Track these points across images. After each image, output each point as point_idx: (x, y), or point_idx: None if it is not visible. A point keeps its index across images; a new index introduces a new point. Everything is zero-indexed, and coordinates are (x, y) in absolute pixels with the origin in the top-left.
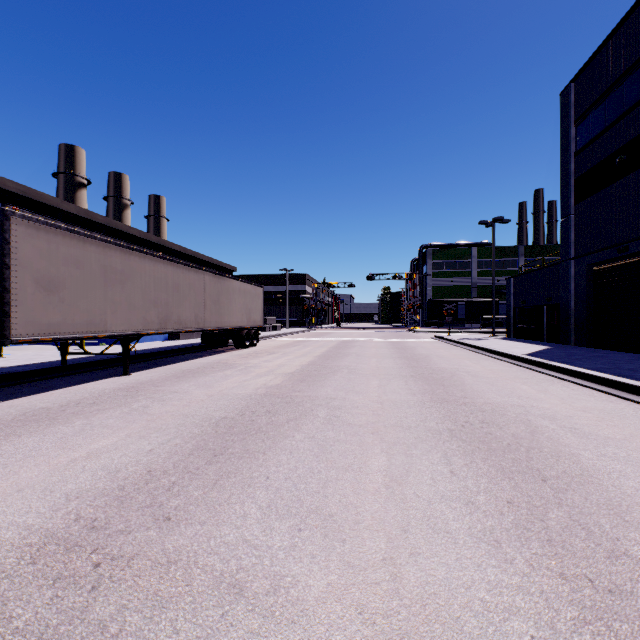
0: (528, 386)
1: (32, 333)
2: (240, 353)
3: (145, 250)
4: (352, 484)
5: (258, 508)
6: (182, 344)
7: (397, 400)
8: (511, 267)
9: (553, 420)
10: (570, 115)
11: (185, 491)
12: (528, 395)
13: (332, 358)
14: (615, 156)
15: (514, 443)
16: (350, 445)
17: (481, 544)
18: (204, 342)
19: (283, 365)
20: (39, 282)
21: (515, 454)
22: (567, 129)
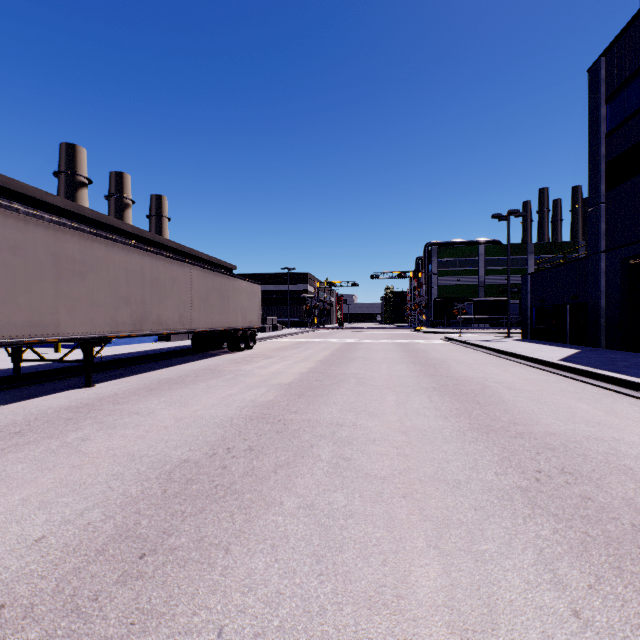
0: (587, 404)
1: None
2: (233, 357)
3: (114, 237)
4: None
5: None
6: (171, 346)
7: (426, 428)
8: (520, 265)
9: None
10: (600, 92)
11: None
12: (597, 419)
13: (336, 363)
14: None
15: None
16: (372, 527)
17: None
18: (195, 344)
19: (279, 373)
20: None
21: None
22: (597, 108)
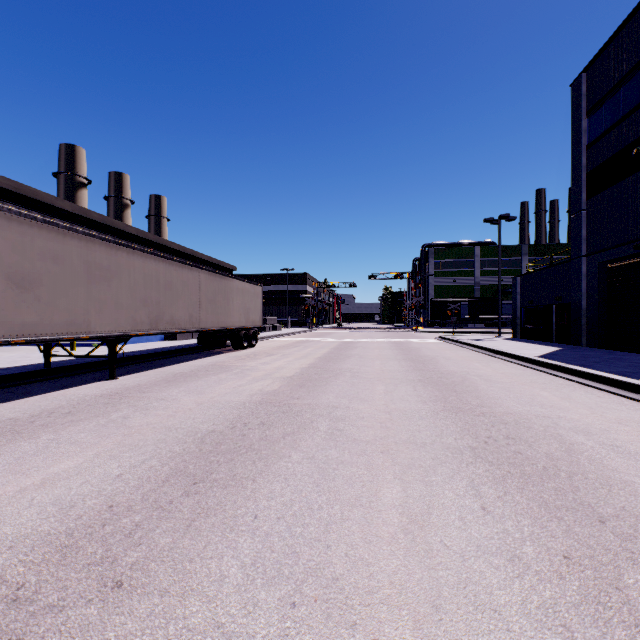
0: (548, 392)
1: (2, 335)
2: (238, 354)
3: (134, 245)
4: (361, 527)
5: (240, 566)
6: (178, 345)
7: (407, 409)
8: (515, 266)
9: (588, 435)
10: (581, 106)
11: (149, 538)
12: (551, 403)
13: (334, 360)
14: (631, 148)
15: (551, 466)
16: (356, 469)
17: (545, 633)
18: (201, 343)
19: (282, 368)
20: (11, 278)
21: (556, 482)
22: (578, 121)
